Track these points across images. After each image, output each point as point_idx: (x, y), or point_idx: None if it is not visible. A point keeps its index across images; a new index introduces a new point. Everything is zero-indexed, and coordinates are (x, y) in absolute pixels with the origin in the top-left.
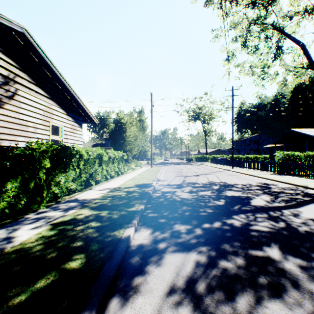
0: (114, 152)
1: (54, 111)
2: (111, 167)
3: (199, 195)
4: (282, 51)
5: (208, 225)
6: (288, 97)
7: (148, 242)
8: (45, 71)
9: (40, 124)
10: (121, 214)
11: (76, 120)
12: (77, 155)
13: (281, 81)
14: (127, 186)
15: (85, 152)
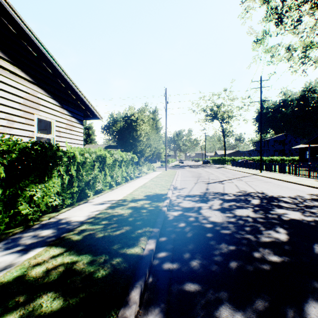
0: (121, 153)
1: (41, 101)
2: (117, 171)
3: (237, 217)
4: None
5: None
6: None
7: None
8: (27, 47)
9: (19, 117)
10: (113, 266)
11: (74, 114)
12: (64, 157)
13: None
14: (135, 197)
15: (80, 153)
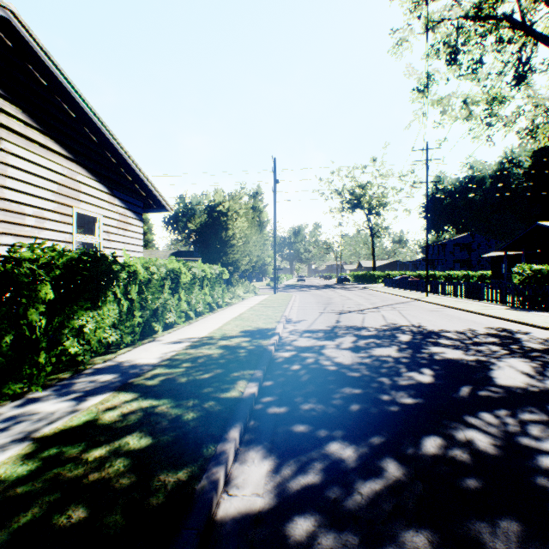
0: (203, 266)
1: (83, 186)
2: (197, 295)
3: (374, 357)
4: (532, 67)
5: (412, 448)
6: (527, 165)
7: (264, 507)
8: (63, 106)
9: (52, 212)
10: (205, 409)
11: (130, 205)
12: (123, 272)
13: (527, 128)
14: (227, 333)
15: (143, 266)
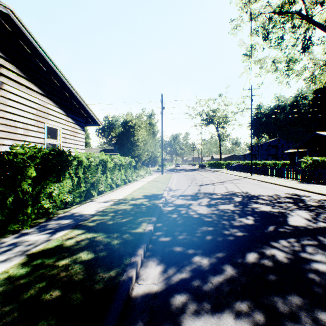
0: (120, 158)
1: (50, 111)
2: (117, 174)
3: (220, 210)
4: (312, 42)
5: (241, 259)
6: (310, 99)
7: (158, 290)
8: (39, 64)
9: (33, 126)
10: (123, 238)
11: (77, 122)
12: (74, 161)
13: (309, 77)
14: (134, 197)
15: (86, 158)
